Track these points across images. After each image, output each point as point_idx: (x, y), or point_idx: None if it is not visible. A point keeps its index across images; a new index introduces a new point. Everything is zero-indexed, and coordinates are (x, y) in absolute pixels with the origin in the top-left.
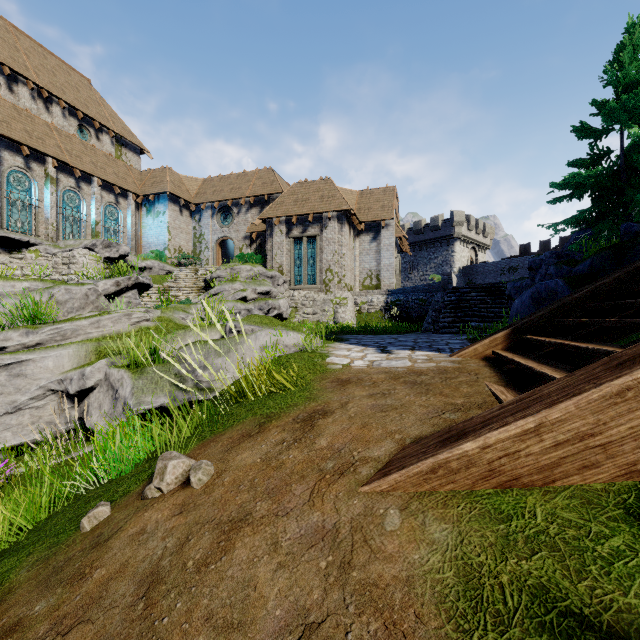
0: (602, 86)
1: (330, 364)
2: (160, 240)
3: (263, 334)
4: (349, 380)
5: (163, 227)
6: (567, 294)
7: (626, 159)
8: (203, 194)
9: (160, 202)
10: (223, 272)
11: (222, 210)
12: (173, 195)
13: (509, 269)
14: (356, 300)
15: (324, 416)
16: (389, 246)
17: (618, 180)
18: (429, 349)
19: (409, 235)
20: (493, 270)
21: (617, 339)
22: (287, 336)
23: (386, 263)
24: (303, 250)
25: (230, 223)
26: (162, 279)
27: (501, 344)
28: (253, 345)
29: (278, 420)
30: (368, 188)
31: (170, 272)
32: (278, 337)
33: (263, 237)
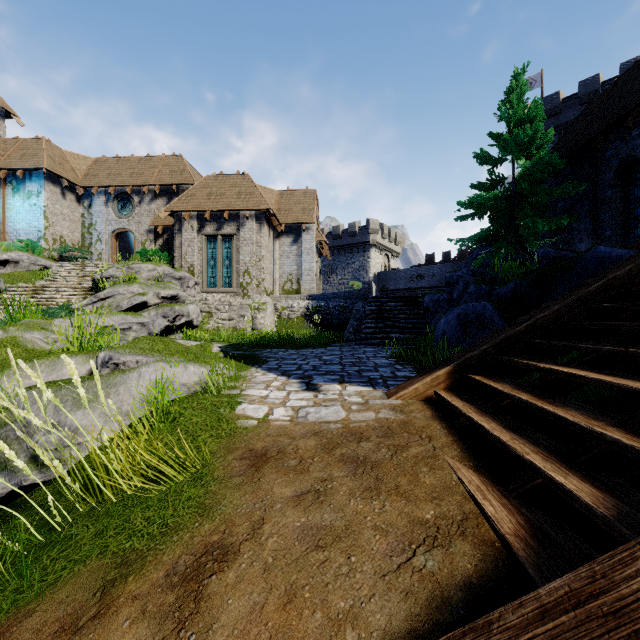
0: (499, 118)
1: (241, 418)
2: (33, 227)
3: (150, 370)
4: (266, 454)
5: (37, 211)
6: (497, 319)
7: (517, 186)
8: (94, 176)
9: (33, 180)
10: (117, 271)
11: (119, 197)
12: (52, 173)
13: (417, 276)
14: (276, 305)
15: (222, 565)
16: (310, 250)
17: (511, 204)
18: (360, 380)
19: (328, 239)
20: (404, 277)
21: (576, 389)
22: (185, 371)
23: (307, 267)
24: (218, 249)
25: (130, 213)
26: (34, 276)
27: (443, 383)
28: (134, 387)
29: (139, 576)
30: (288, 189)
31: (46, 267)
32: (172, 373)
33: (171, 232)
